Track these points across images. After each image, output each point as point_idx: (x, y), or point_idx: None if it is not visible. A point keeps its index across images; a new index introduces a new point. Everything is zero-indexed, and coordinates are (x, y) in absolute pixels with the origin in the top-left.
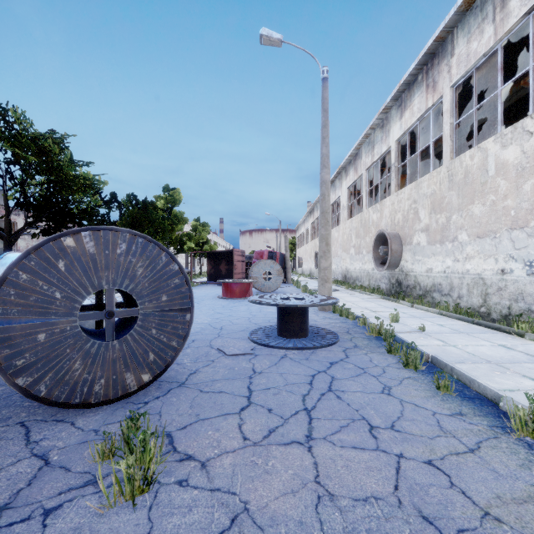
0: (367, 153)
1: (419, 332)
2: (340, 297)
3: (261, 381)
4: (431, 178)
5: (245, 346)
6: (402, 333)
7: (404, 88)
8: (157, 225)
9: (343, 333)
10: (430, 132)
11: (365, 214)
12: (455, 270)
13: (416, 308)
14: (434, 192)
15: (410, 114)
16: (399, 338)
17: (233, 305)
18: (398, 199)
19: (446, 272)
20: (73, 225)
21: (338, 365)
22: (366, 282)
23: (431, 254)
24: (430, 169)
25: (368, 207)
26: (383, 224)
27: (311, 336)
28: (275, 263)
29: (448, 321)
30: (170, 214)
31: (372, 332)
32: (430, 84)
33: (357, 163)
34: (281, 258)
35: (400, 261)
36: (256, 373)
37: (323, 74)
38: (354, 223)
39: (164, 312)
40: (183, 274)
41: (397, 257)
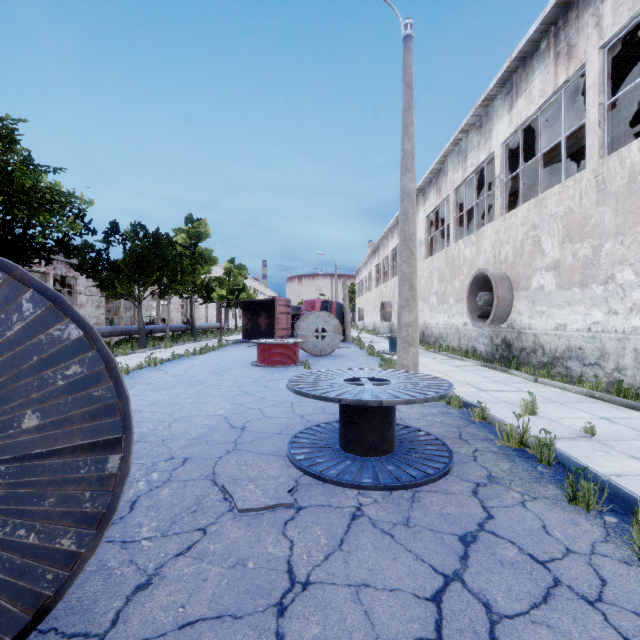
0: (456, 167)
1: (585, 437)
2: (422, 364)
3: (307, 632)
4: (564, 189)
5: (278, 481)
6: (557, 439)
7: (516, 66)
8: (173, 265)
9: (453, 439)
10: (544, 135)
11: (452, 250)
12: (611, 328)
13: (543, 383)
14: (569, 210)
15: (526, 102)
16: (571, 460)
17: (270, 378)
18: (506, 226)
19: (593, 330)
20: (39, 261)
21: (482, 551)
22: (455, 342)
23: (564, 304)
24: (533, 193)
25: (457, 240)
26: (481, 261)
27: (401, 450)
28: (331, 316)
29: (613, 411)
30: (194, 252)
31: (508, 440)
32: (561, 51)
33: (441, 181)
34: (338, 309)
35: (509, 313)
36: (296, 586)
37: (405, 30)
38: (436, 262)
39: (32, 460)
40: (98, 349)
41: (505, 307)
